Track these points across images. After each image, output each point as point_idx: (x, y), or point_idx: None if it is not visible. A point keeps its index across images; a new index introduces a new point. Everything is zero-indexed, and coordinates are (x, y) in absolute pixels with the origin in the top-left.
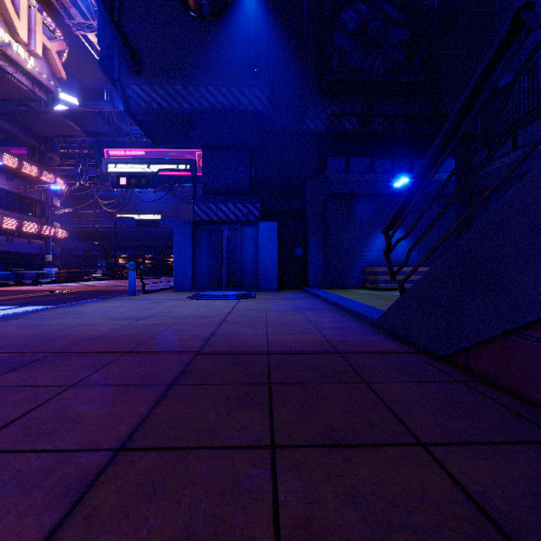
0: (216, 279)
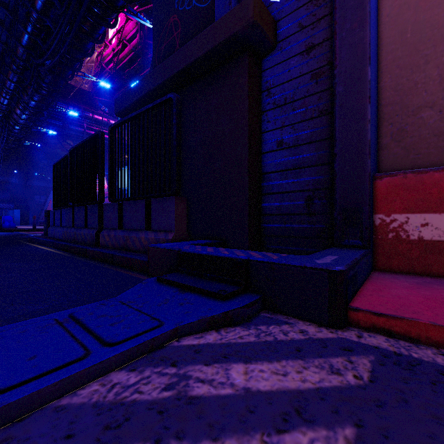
0: None
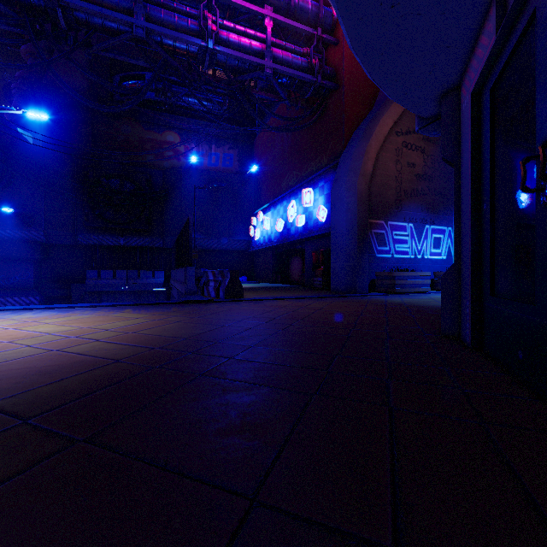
0: None
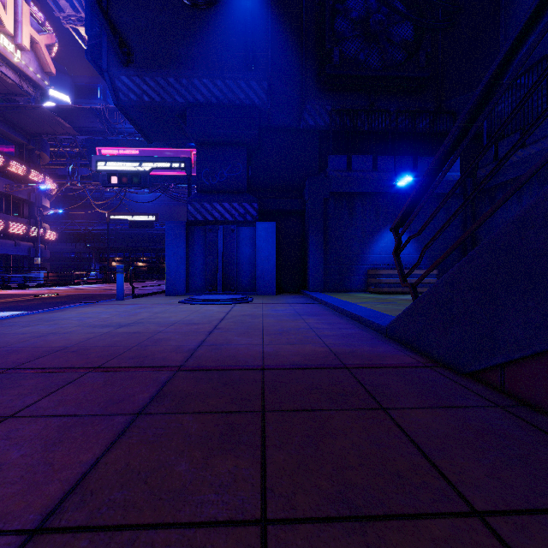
0: (211, 282)
